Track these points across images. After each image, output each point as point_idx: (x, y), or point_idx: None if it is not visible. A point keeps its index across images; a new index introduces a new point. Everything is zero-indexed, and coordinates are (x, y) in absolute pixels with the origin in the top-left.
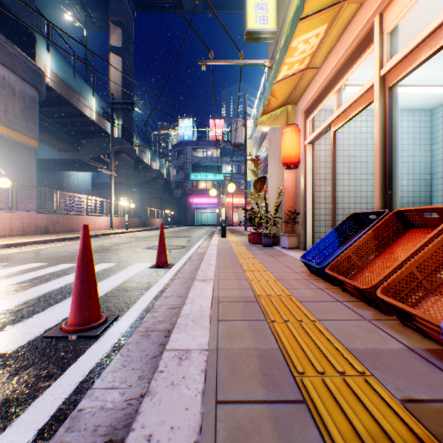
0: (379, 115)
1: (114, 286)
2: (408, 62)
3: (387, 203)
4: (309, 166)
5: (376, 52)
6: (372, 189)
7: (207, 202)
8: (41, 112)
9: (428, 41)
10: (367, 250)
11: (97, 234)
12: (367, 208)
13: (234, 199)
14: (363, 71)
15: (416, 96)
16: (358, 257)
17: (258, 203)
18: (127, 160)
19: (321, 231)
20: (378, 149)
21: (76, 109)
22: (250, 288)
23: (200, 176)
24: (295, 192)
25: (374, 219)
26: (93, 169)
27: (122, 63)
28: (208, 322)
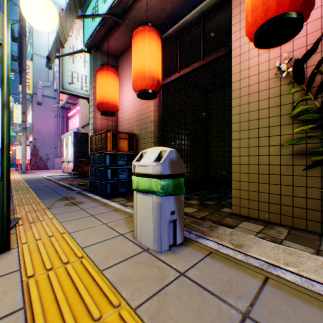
0: None
1: None
2: None
3: None
4: None
5: None
6: None
7: None
8: None
9: None
10: None
11: None
12: None
13: None
14: None
15: None
16: None
17: None
18: None
19: None
20: None
21: None
22: None
23: None
24: None
25: None
26: None
27: None
28: None
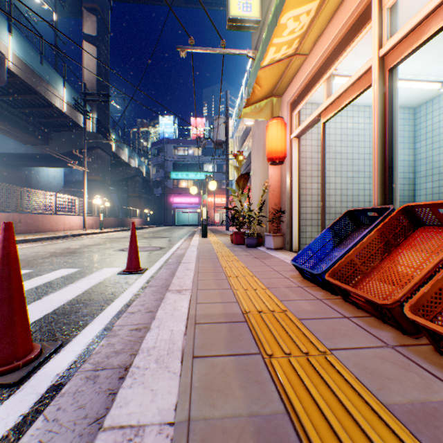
0: (378, 100)
1: (68, 300)
2: (413, 38)
3: (387, 199)
4: (295, 162)
5: (374, 30)
6: (358, 187)
7: (188, 201)
8: (2, 100)
9: (439, 10)
10: (373, 252)
11: (67, 235)
12: (353, 206)
13: (216, 198)
14: (353, 60)
15: (402, 92)
16: (362, 260)
17: (241, 201)
18: (103, 157)
19: (307, 231)
20: (378, 138)
21: (44, 98)
22: (236, 301)
23: (181, 175)
24: (281, 190)
25: (374, 217)
26: (64, 165)
27: (97, 53)
28: (178, 361)
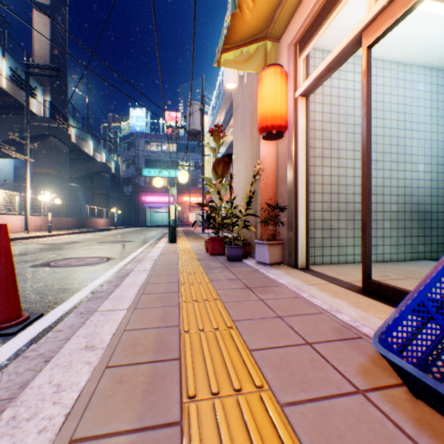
0: None
1: None
2: None
3: None
4: (302, 132)
5: None
6: (383, 174)
7: (162, 201)
8: None
9: None
10: None
11: None
12: (377, 201)
13: (192, 197)
14: None
15: None
16: None
17: (221, 193)
18: (58, 147)
19: (317, 236)
20: None
21: None
22: None
23: (154, 172)
24: (277, 177)
25: None
26: (9, 155)
27: (51, 25)
28: None
